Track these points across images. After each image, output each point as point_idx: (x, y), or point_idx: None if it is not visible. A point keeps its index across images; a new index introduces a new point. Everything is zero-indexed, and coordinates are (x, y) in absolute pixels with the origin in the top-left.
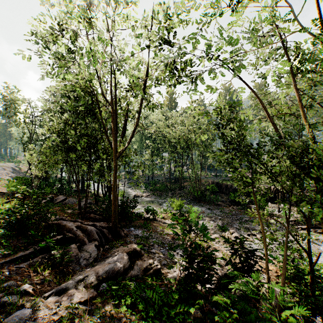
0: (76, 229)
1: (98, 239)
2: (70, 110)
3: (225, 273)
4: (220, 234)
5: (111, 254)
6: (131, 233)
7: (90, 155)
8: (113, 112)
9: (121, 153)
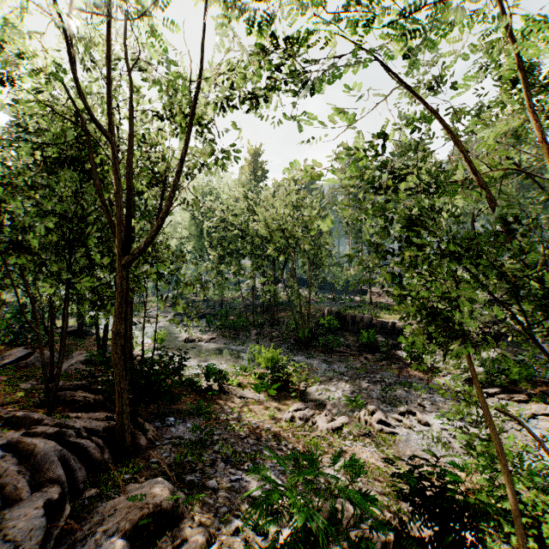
0: (4, 455)
1: (63, 479)
2: (38, 165)
3: (382, 538)
4: (351, 416)
5: (91, 525)
6: (166, 433)
7: (70, 261)
8: (113, 154)
9: (136, 255)
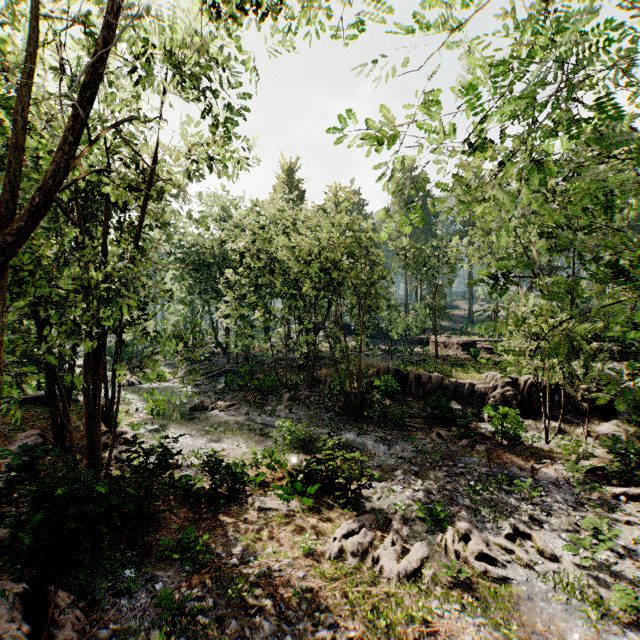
0: None
1: None
2: None
3: None
4: (431, 542)
5: None
6: (107, 618)
7: None
8: None
9: None
